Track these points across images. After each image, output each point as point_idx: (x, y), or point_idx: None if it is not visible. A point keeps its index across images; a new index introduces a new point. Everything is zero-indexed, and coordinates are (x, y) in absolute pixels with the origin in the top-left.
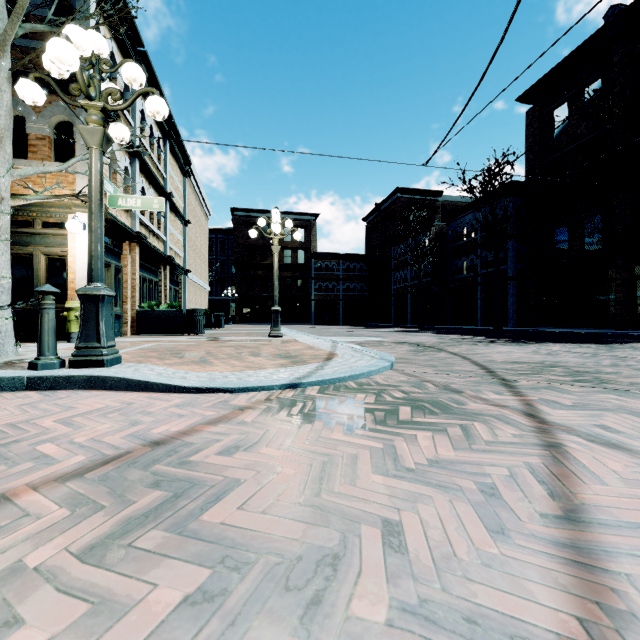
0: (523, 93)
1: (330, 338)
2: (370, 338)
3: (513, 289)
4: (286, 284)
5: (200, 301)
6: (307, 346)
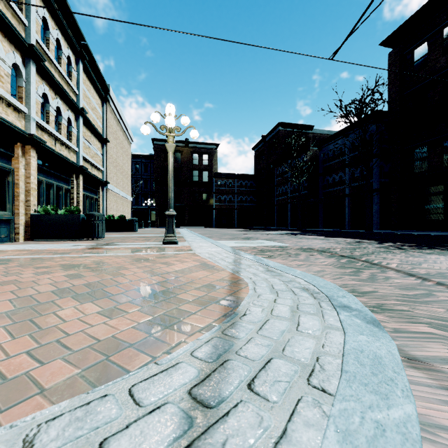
0: (387, 38)
1: (229, 242)
2: (268, 242)
3: (377, 199)
4: (194, 197)
5: (122, 209)
6: (200, 261)
